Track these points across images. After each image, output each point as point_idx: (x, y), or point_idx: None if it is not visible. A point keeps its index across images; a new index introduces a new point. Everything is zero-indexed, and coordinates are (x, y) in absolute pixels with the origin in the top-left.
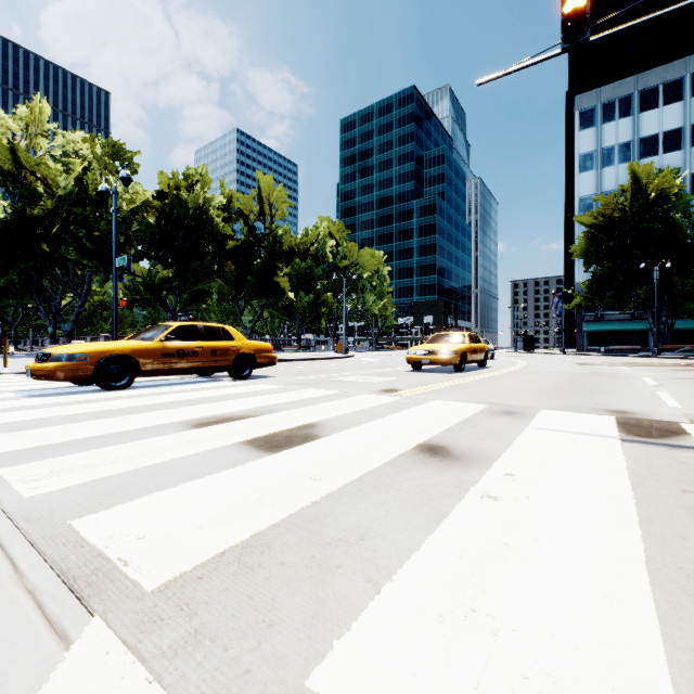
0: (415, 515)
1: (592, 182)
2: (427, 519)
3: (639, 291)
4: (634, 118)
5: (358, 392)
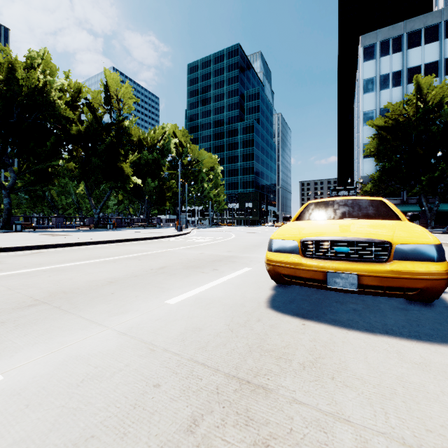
0: None
1: (373, 101)
2: None
3: (423, 179)
4: (404, 53)
5: None
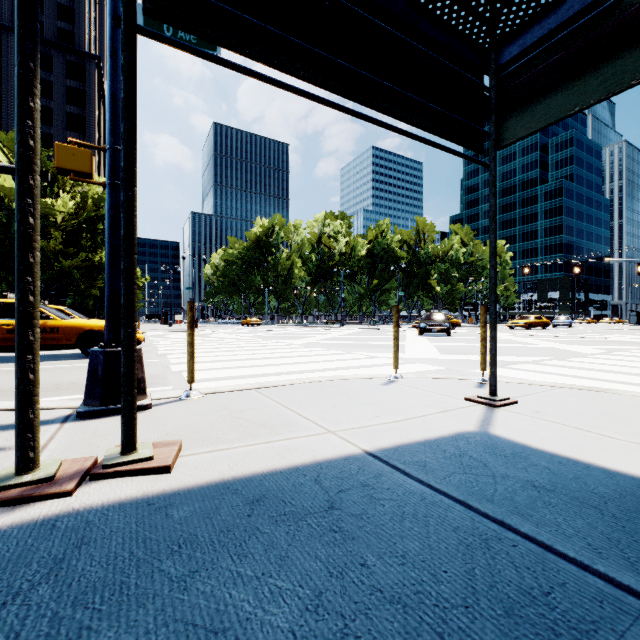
0: None
1: None
2: None
3: None
4: None
5: None
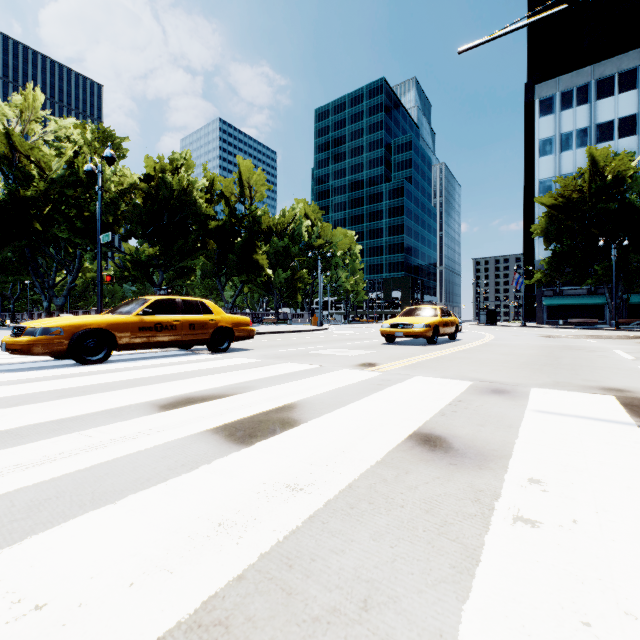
0: (433, 556)
1: (551, 166)
2: (452, 565)
3: (597, 267)
4: (591, 106)
5: (336, 366)
